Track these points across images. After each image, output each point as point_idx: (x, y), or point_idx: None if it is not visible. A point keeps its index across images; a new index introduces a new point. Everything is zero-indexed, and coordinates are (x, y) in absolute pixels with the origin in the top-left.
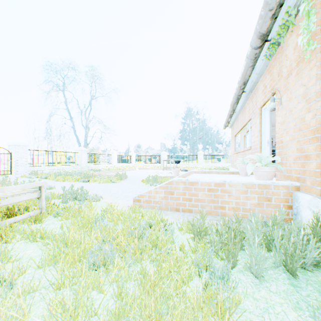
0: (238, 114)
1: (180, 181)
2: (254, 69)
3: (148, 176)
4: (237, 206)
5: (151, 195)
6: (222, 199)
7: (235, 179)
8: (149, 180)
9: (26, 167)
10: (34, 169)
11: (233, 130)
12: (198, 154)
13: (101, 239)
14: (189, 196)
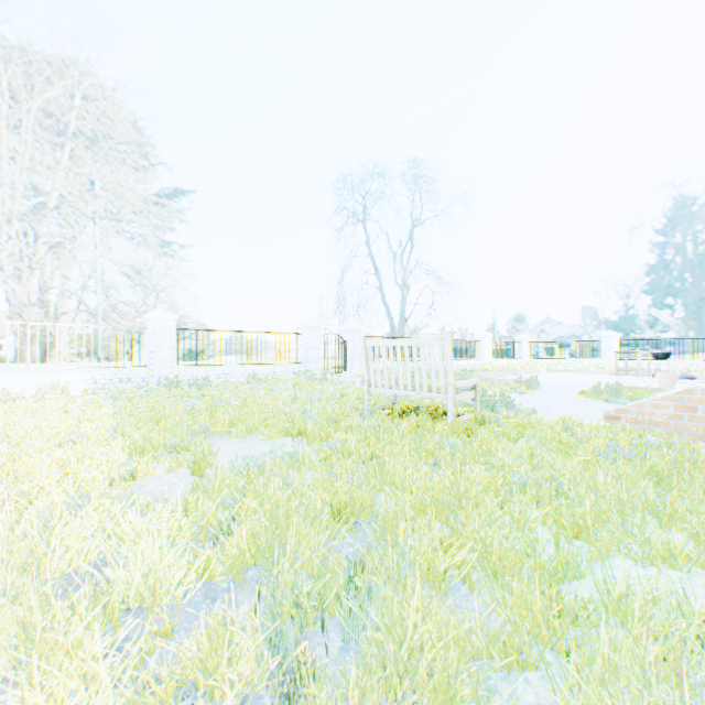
0: None
1: None
2: None
3: (597, 385)
4: None
5: (642, 411)
6: None
7: None
8: (600, 393)
9: (362, 363)
10: None
11: None
12: None
13: (601, 446)
14: None
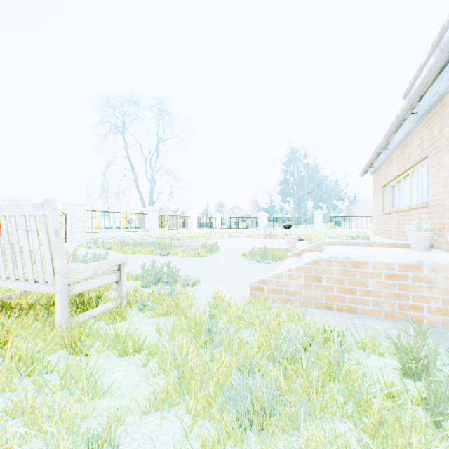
0: (393, 152)
1: (333, 259)
2: (443, 73)
3: (252, 249)
4: (447, 307)
5: (281, 281)
6: (416, 294)
7: (414, 256)
8: (254, 255)
9: (84, 234)
10: (93, 237)
11: (380, 178)
12: (315, 215)
13: (236, 364)
14: (350, 285)
